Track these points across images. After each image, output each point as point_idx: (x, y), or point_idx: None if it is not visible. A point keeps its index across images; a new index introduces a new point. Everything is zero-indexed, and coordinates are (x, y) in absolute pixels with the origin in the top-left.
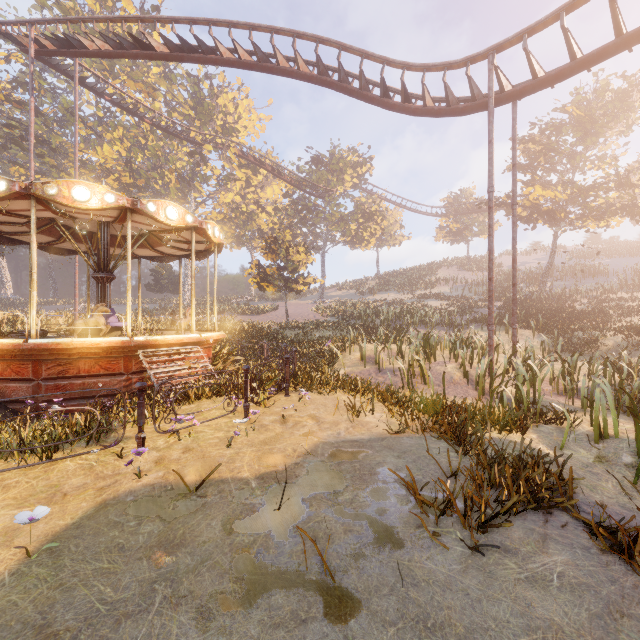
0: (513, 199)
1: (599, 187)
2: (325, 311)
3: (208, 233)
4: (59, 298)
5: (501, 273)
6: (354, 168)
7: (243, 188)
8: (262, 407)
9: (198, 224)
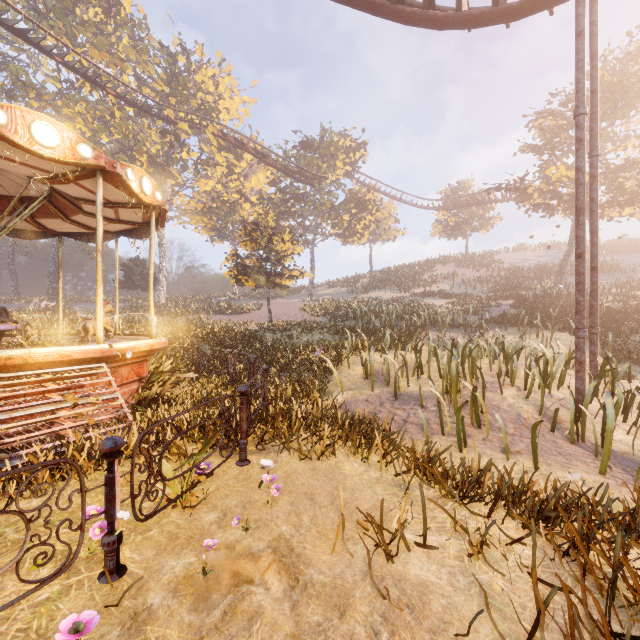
0: (592, 142)
1: (631, 167)
2: (314, 310)
3: (128, 183)
4: (21, 296)
5: (505, 269)
6: (346, 154)
7: (225, 176)
8: (179, 506)
9: (107, 165)
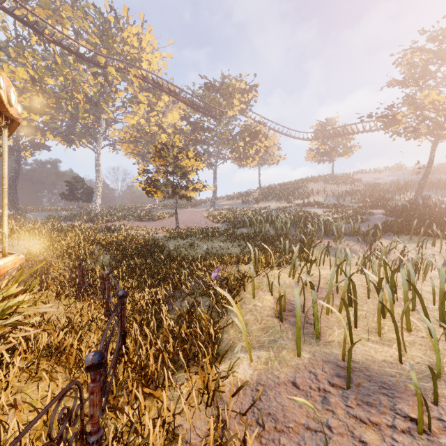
0: None
1: None
2: (216, 217)
3: None
4: None
5: (367, 185)
6: (241, 94)
7: (147, 113)
8: None
9: None
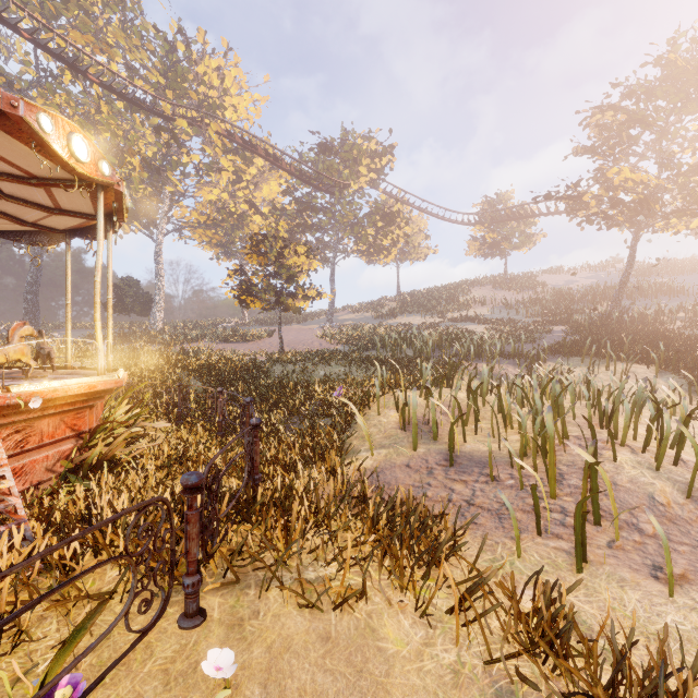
0: None
1: None
2: (335, 337)
3: (43, 137)
4: None
5: (551, 291)
6: (371, 158)
7: (232, 184)
8: None
9: None
